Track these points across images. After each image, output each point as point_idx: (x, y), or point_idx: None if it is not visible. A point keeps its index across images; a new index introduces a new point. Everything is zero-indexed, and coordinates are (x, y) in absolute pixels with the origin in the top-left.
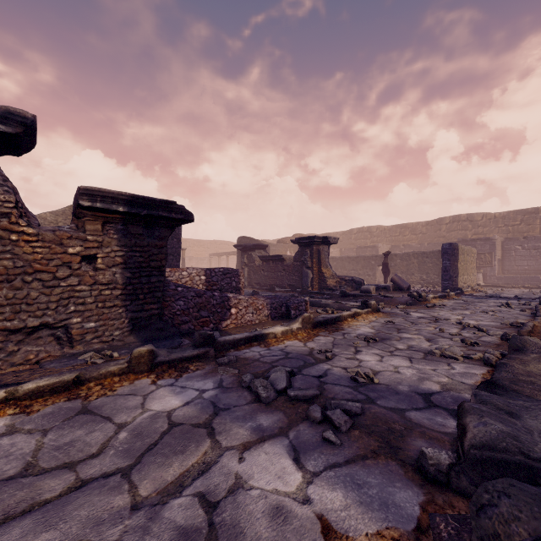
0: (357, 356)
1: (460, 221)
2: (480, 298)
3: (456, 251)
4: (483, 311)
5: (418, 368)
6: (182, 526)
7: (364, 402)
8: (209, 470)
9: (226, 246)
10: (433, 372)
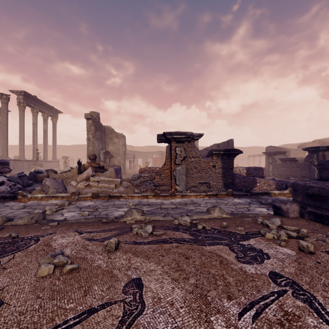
0: None
1: None
2: None
3: None
4: None
5: None
6: (244, 209)
7: None
8: (248, 208)
9: (259, 150)
10: None
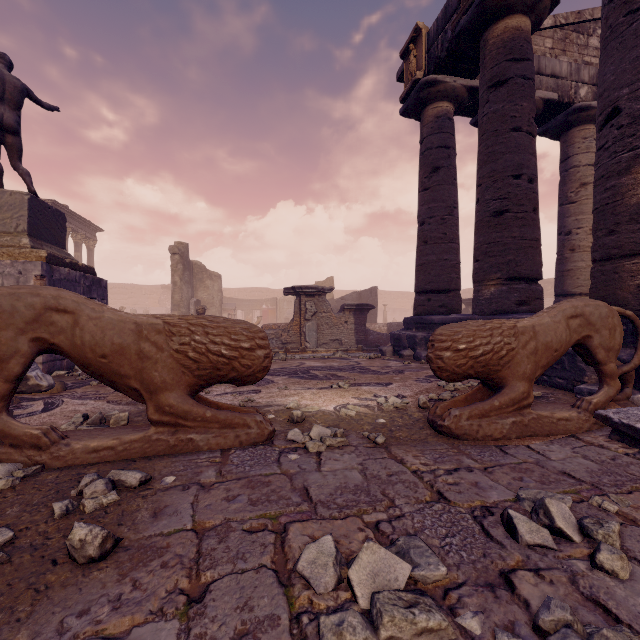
0: None
1: None
2: None
3: None
4: None
5: None
6: None
7: None
8: None
9: None
10: None
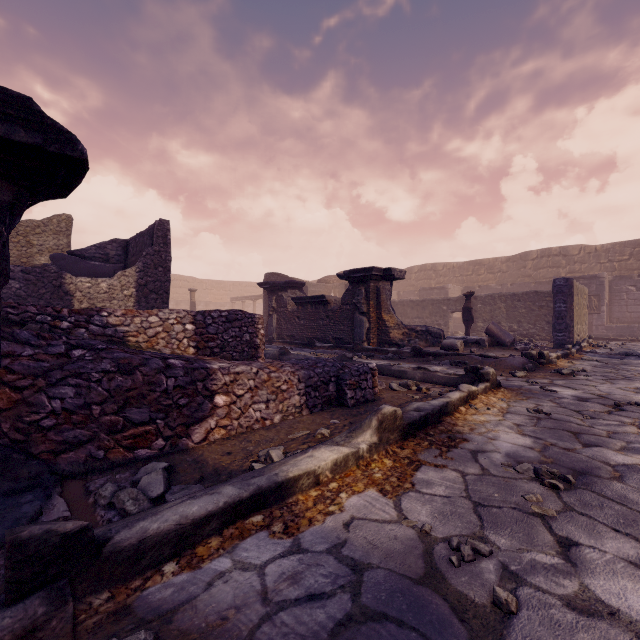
0: (592, 583)
1: (550, 256)
2: (615, 358)
3: (573, 290)
4: None
5: None
6: None
7: None
8: None
9: (253, 289)
10: None
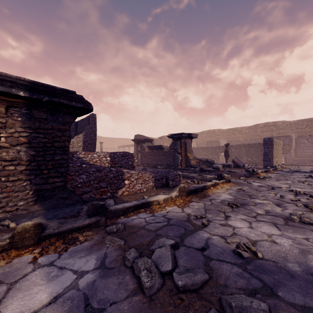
0: (229, 222)
1: (269, 126)
2: (289, 172)
3: (272, 142)
4: (299, 181)
5: (290, 236)
6: None
7: (264, 294)
8: None
9: (128, 141)
10: (307, 242)
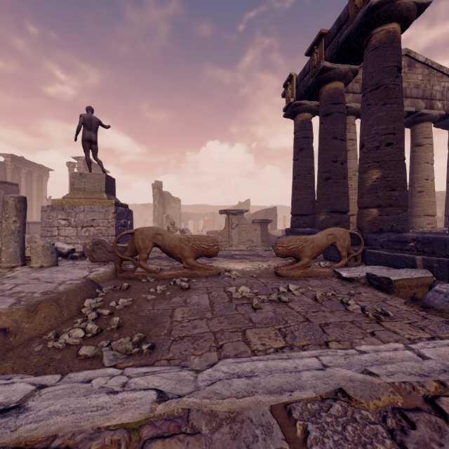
0: None
1: None
2: None
3: None
4: None
5: None
6: None
7: None
8: None
9: None
10: None
